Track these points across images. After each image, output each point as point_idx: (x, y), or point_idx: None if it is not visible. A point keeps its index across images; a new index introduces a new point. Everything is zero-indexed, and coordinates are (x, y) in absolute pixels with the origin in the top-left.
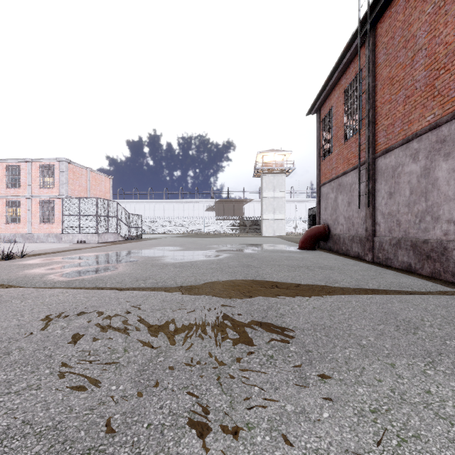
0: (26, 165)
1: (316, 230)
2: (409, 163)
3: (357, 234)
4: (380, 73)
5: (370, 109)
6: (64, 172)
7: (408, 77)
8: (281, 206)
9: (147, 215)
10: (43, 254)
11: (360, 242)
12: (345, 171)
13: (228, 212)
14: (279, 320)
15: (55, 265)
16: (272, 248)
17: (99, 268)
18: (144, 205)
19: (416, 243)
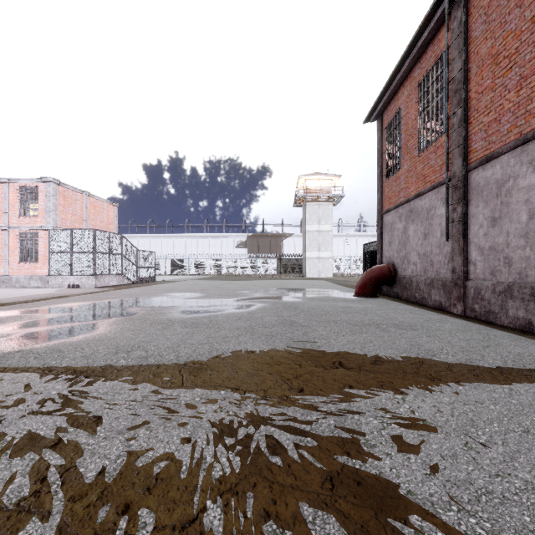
0: (2, 187)
1: (378, 271)
2: (526, 174)
3: (439, 276)
4: (476, 51)
5: (460, 102)
6: (51, 196)
7: (525, 48)
8: (328, 242)
9: (165, 253)
10: (8, 304)
11: (443, 287)
12: (420, 192)
13: (263, 249)
14: (369, 465)
15: (8, 323)
16: (320, 294)
17: (70, 328)
18: (161, 240)
19: None
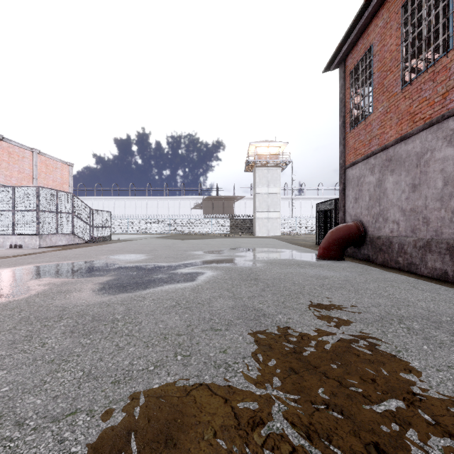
0: None
1: (345, 231)
2: None
3: (440, 237)
4: None
5: None
6: None
7: None
8: (276, 203)
9: (128, 213)
10: None
11: (449, 252)
12: (406, 135)
13: (217, 211)
14: None
15: None
16: (279, 256)
17: None
18: (125, 202)
19: None
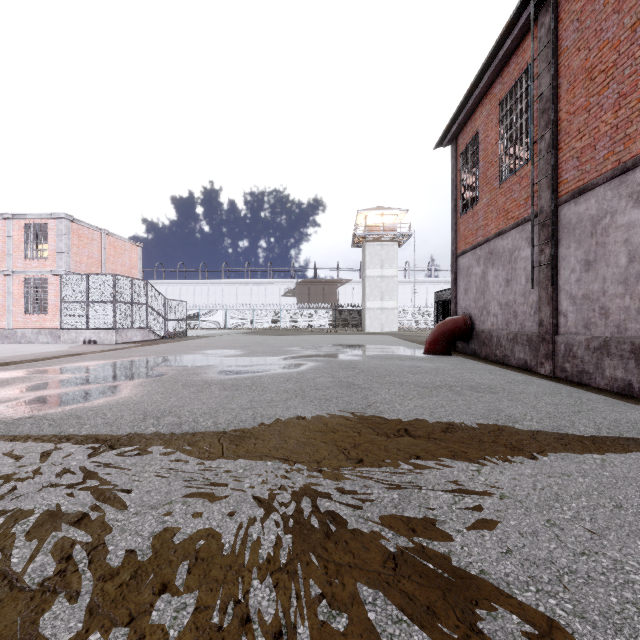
0: (5, 224)
1: (451, 324)
2: (626, 209)
3: (524, 330)
4: (567, 64)
5: (549, 125)
6: (63, 235)
7: (624, 62)
8: (393, 289)
9: (198, 302)
10: (14, 362)
11: (528, 343)
12: (502, 231)
13: (315, 298)
14: (437, 543)
15: (15, 385)
16: (383, 352)
17: (88, 391)
18: (194, 287)
19: None
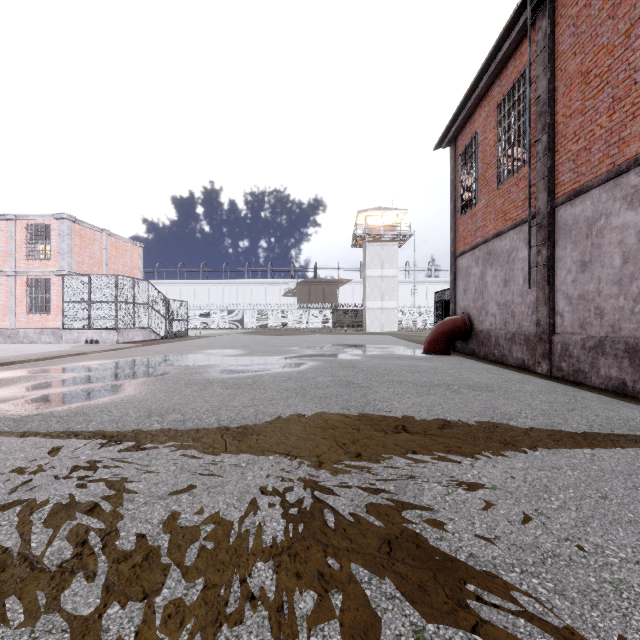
0: (7, 224)
1: (450, 324)
2: (620, 211)
3: (521, 330)
4: (564, 68)
5: (546, 127)
6: (65, 235)
7: (619, 66)
8: (393, 289)
9: (199, 302)
10: (18, 362)
11: (525, 342)
12: (500, 231)
13: (316, 298)
14: (430, 530)
15: (21, 384)
16: (383, 351)
17: (93, 389)
18: (194, 287)
19: (637, 346)
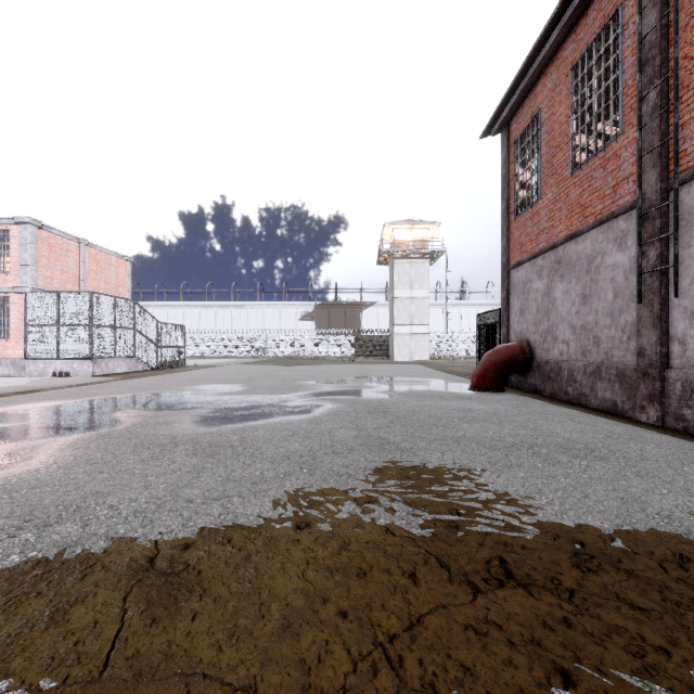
0: None
1: (505, 353)
2: None
3: (611, 361)
4: None
5: (655, 79)
6: (28, 244)
7: None
8: (423, 312)
9: (204, 327)
10: None
11: (619, 379)
12: (576, 232)
13: (336, 323)
14: None
15: None
16: (419, 387)
17: None
18: (199, 310)
19: None
